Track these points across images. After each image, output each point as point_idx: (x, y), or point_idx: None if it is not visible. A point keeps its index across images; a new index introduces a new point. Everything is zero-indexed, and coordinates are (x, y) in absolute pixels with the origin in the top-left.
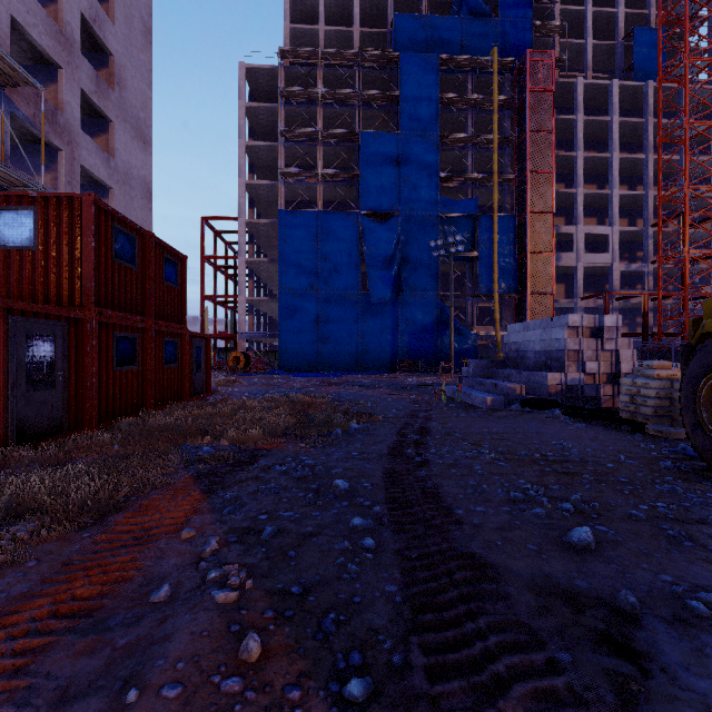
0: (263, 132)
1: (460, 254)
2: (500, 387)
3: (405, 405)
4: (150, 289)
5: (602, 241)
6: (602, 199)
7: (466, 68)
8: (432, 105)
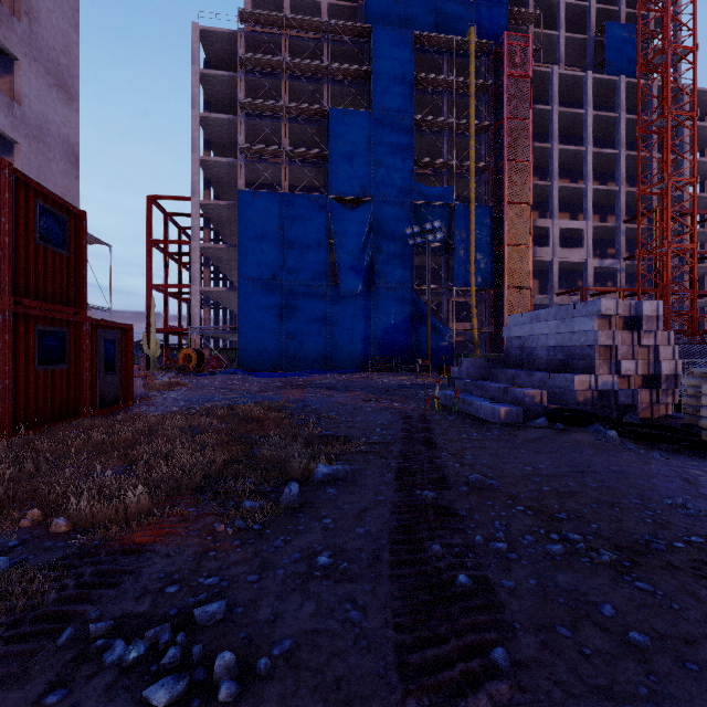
0: (221, 106)
1: (435, 244)
2: (512, 394)
3: (390, 418)
4: (3, 249)
5: (575, 237)
6: (576, 194)
7: (442, 48)
8: (406, 84)
